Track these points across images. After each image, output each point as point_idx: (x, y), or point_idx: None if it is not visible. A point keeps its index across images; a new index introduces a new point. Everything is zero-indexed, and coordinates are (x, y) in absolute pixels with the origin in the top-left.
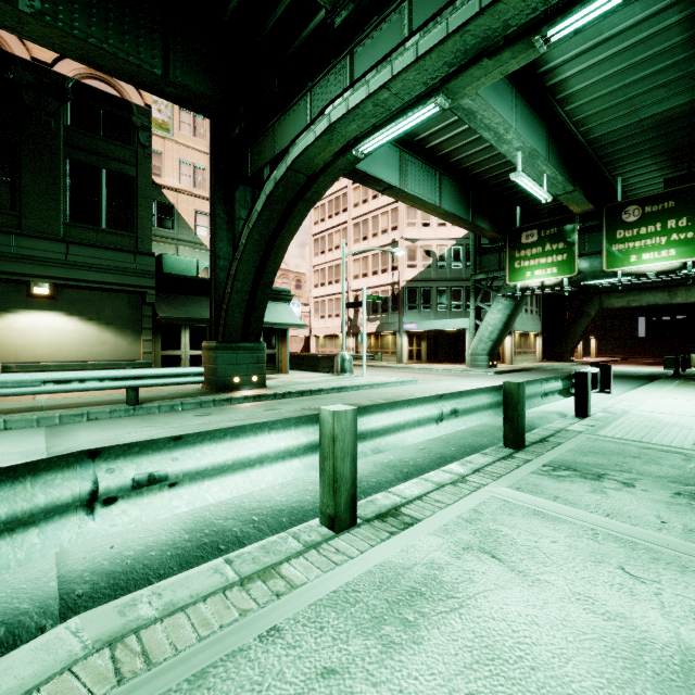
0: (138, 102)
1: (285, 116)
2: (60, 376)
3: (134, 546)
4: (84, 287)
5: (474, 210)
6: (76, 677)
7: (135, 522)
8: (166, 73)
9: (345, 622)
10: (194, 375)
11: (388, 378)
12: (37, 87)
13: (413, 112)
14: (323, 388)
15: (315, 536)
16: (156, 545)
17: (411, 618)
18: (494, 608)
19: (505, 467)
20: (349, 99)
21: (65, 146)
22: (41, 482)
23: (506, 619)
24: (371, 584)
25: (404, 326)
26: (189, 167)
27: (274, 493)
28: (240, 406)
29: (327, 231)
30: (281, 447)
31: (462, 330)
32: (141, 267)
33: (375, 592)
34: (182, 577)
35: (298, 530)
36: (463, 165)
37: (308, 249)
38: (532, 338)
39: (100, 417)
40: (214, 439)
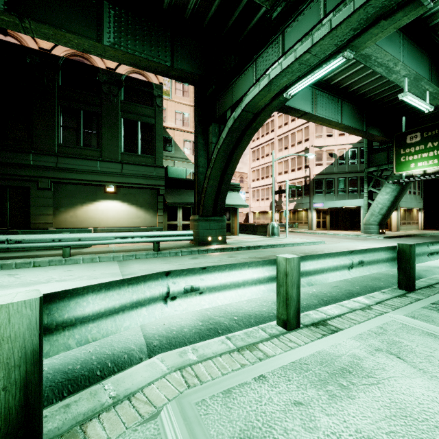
0: (156, 82)
1: (239, 78)
2: (123, 234)
3: (175, 325)
4: (130, 186)
5: (367, 122)
6: (168, 381)
7: (185, 310)
8: (172, 64)
9: (303, 379)
10: (188, 235)
11: (304, 239)
12: (108, 82)
13: (326, 64)
14: (261, 245)
15: (275, 331)
16: (186, 326)
17: (344, 384)
18: (403, 388)
19: (400, 302)
20: (282, 63)
21: (121, 111)
22: (147, 285)
23: (413, 395)
24: (315, 362)
25: (313, 205)
26: (180, 115)
27: (243, 305)
28: (213, 254)
29: (260, 145)
30: (255, 277)
31: (356, 207)
32: (157, 174)
33: (318, 366)
34: (206, 343)
35: (264, 326)
36: (359, 92)
37: (248, 157)
38: (415, 212)
39: (141, 257)
40: (220, 270)
